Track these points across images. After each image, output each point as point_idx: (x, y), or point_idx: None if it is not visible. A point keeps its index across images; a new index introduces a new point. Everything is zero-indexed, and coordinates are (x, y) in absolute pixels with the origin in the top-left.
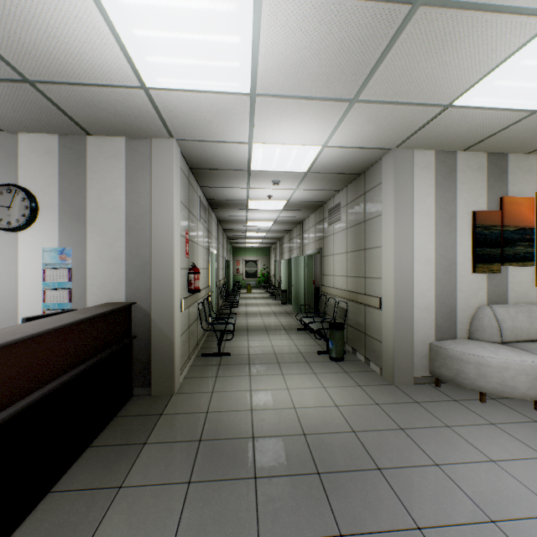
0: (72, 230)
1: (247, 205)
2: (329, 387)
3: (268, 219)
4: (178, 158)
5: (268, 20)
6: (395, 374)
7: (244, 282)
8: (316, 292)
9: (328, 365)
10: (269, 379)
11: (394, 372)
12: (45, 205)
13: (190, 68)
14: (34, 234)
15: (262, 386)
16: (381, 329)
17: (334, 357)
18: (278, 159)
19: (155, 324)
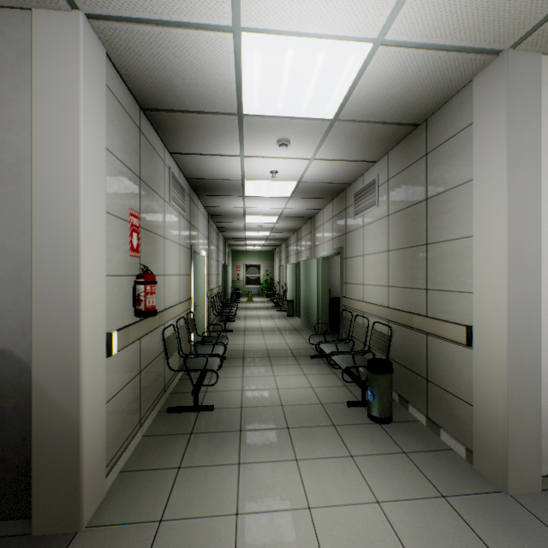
0: None
1: (243, 190)
2: (387, 501)
3: (271, 212)
4: (96, 60)
5: None
6: (509, 473)
7: (245, 289)
8: (332, 304)
9: (370, 433)
10: (273, 476)
11: (508, 469)
12: None
13: None
14: None
15: (259, 499)
16: (468, 380)
17: (377, 417)
18: (290, 82)
19: (40, 389)
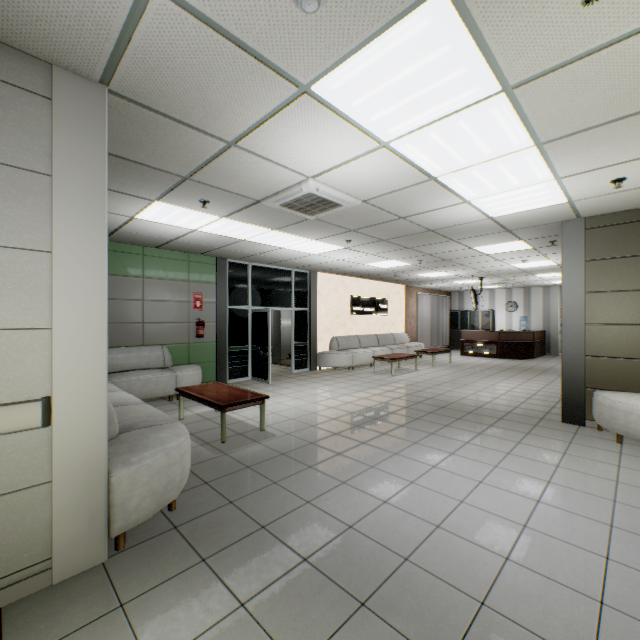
0: (526, 311)
1: None
2: None
3: None
4: (558, 289)
5: None
6: None
7: None
8: None
9: None
10: None
11: None
12: (519, 305)
13: None
14: (516, 313)
15: None
16: None
17: None
18: None
19: (551, 336)
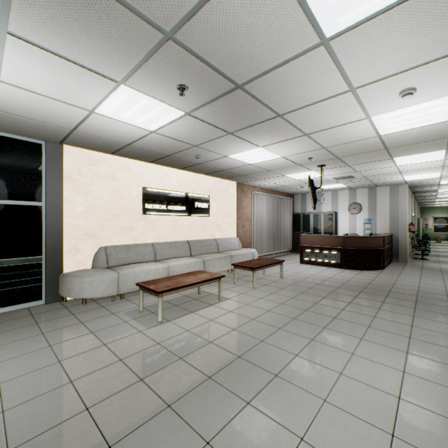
0: (371, 213)
1: (436, 191)
2: None
3: None
4: (407, 188)
5: (444, 173)
6: None
7: (432, 235)
8: None
9: None
10: None
11: None
12: (363, 207)
13: (420, 178)
14: (360, 215)
15: (445, 265)
16: None
17: None
18: None
19: (399, 240)
